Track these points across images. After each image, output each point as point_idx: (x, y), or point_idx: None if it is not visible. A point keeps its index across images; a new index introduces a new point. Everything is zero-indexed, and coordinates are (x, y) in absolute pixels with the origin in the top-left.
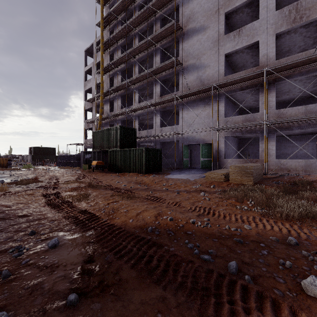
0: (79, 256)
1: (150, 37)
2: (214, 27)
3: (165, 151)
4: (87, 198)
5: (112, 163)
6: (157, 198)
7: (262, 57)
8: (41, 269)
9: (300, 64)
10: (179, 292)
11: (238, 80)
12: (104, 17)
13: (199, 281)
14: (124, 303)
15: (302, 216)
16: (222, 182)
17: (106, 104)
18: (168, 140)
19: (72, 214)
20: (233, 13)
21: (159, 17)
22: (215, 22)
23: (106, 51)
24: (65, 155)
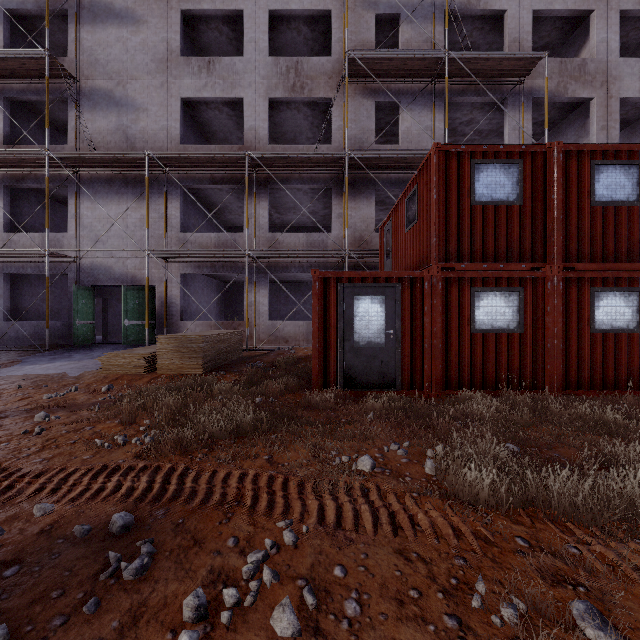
0: None
1: None
2: (159, 28)
3: (27, 301)
4: None
5: None
6: None
7: (248, 130)
8: None
9: (300, 164)
10: None
11: (205, 160)
12: None
13: None
14: None
15: (222, 436)
16: (144, 375)
17: None
18: (33, 270)
19: None
20: (200, 20)
21: None
22: (161, 17)
23: None
24: None
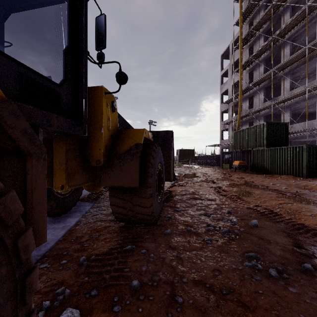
0: (285, 240)
1: (311, 1)
2: None
3: None
4: (251, 195)
5: (256, 164)
6: None
7: None
8: (258, 238)
9: None
10: None
11: None
12: (242, 13)
13: None
14: None
15: None
16: None
17: (244, 102)
18: None
19: (248, 206)
20: None
21: None
22: None
23: (244, 46)
24: (204, 155)
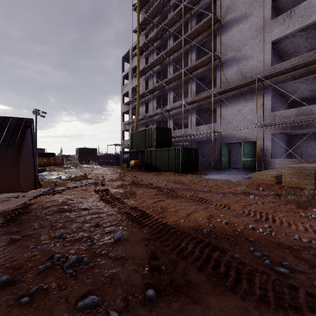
0: (143, 252)
1: (185, 36)
2: (258, 13)
3: (200, 151)
4: (134, 195)
5: (149, 163)
6: (202, 199)
7: None
8: (113, 260)
9: None
10: (262, 307)
11: (290, 68)
12: (140, 23)
13: (283, 297)
14: (202, 307)
15: None
16: (272, 184)
17: (141, 106)
18: (204, 139)
19: (124, 210)
20: None
21: (194, 13)
22: (260, 7)
23: (142, 55)
24: (105, 155)
